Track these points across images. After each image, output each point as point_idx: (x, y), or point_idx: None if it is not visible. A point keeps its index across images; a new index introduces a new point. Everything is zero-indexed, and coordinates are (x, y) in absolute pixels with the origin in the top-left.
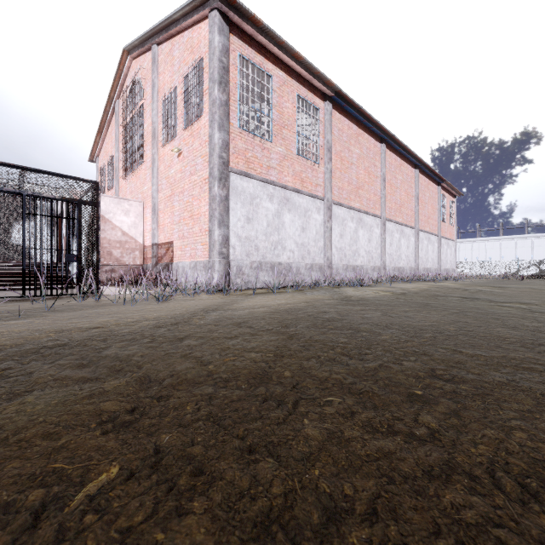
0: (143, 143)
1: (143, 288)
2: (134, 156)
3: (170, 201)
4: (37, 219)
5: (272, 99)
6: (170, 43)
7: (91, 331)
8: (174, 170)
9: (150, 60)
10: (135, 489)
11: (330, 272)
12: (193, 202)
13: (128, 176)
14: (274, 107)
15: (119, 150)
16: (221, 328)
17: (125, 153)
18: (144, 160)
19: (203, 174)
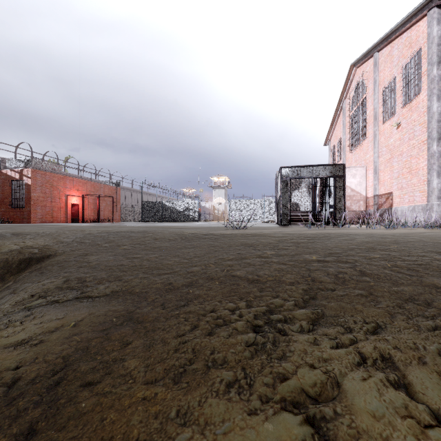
0: (365, 125)
1: (368, 225)
2: (359, 135)
3: (389, 162)
4: (302, 188)
5: None
6: (389, 46)
7: (362, 233)
8: (392, 139)
9: (371, 65)
10: (402, 247)
11: None
12: (411, 160)
13: (353, 150)
14: None
15: (346, 133)
16: (433, 235)
17: (350, 135)
18: (366, 137)
19: (420, 137)
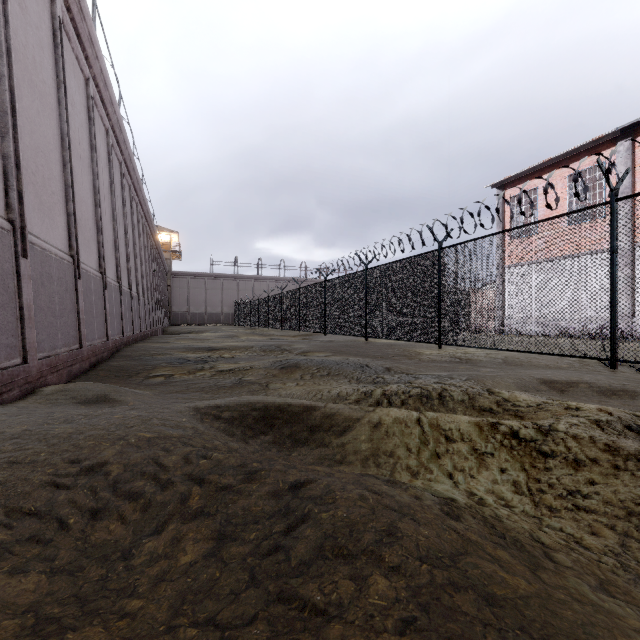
0: None
1: None
2: None
3: None
4: None
5: (539, 201)
6: None
7: None
8: None
9: None
10: None
11: (626, 326)
12: None
13: None
14: (540, 207)
15: None
16: None
17: None
18: None
19: None
